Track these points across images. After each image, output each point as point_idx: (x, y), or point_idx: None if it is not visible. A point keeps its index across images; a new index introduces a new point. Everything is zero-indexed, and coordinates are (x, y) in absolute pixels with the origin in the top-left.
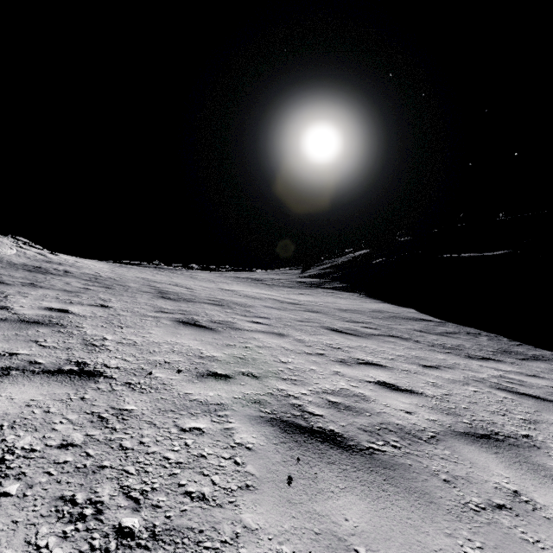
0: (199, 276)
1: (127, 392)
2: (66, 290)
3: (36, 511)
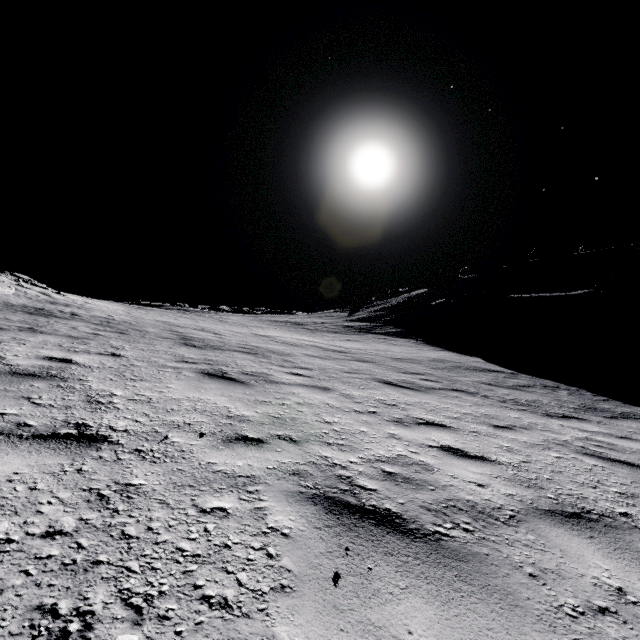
0: (229, 319)
1: (135, 462)
2: (72, 336)
3: (4, 627)
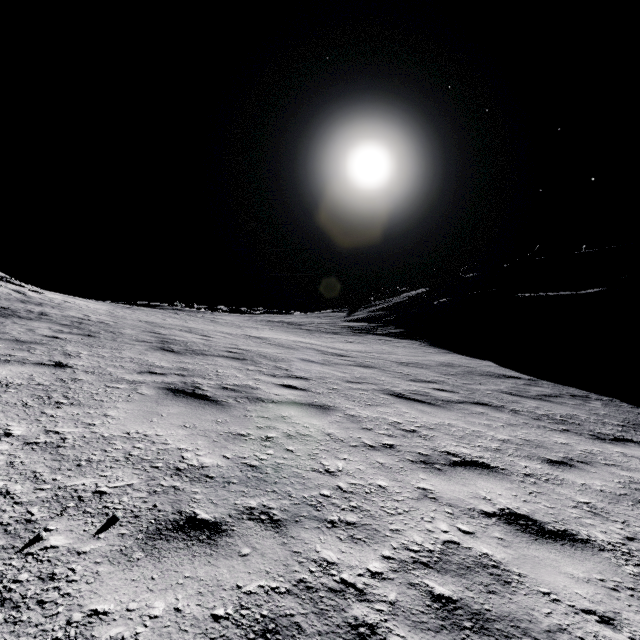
0: (223, 319)
1: None
2: (19, 340)
3: None
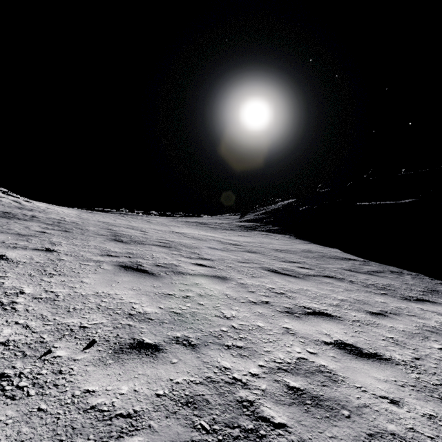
0: (155, 220)
1: None
2: (20, 234)
3: None
